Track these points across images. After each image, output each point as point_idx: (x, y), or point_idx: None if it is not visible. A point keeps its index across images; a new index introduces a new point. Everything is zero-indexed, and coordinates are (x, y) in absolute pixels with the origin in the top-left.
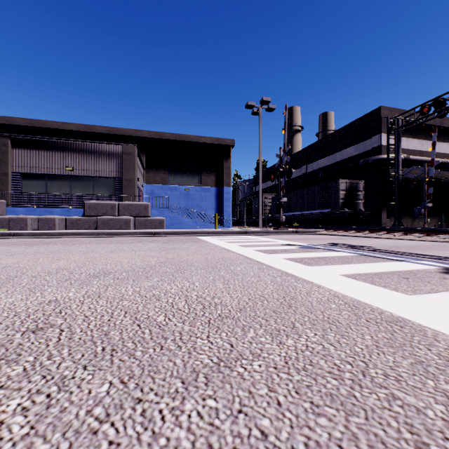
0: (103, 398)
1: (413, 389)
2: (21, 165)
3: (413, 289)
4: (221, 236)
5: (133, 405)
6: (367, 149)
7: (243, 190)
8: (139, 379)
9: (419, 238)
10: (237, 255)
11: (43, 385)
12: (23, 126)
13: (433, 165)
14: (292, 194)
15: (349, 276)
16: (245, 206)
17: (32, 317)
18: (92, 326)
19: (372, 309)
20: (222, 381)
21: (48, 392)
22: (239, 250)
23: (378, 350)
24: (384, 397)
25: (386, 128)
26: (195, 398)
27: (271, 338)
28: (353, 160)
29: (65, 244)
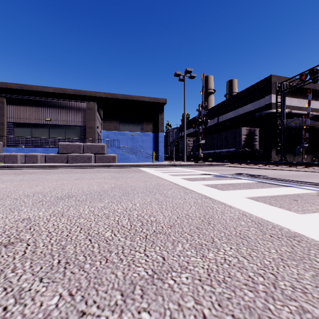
0: (52, 311)
1: (318, 301)
2: (13, 117)
3: (302, 209)
4: (157, 168)
5: (77, 318)
6: (261, 105)
7: (172, 135)
8: (85, 291)
9: (300, 169)
10: (168, 182)
11: (3, 297)
12: (15, 89)
13: (309, 117)
14: (207, 138)
15: (252, 198)
16: (174, 146)
17: (7, 233)
18: (53, 241)
19: (273, 226)
20: (155, 293)
21: (5, 305)
22: (170, 178)
23: (283, 263)
24: (295, 310)
25: (275, 90)
26: (131, 311)
27: (196, 252)
28: (251, 113)
29: (43, 174)
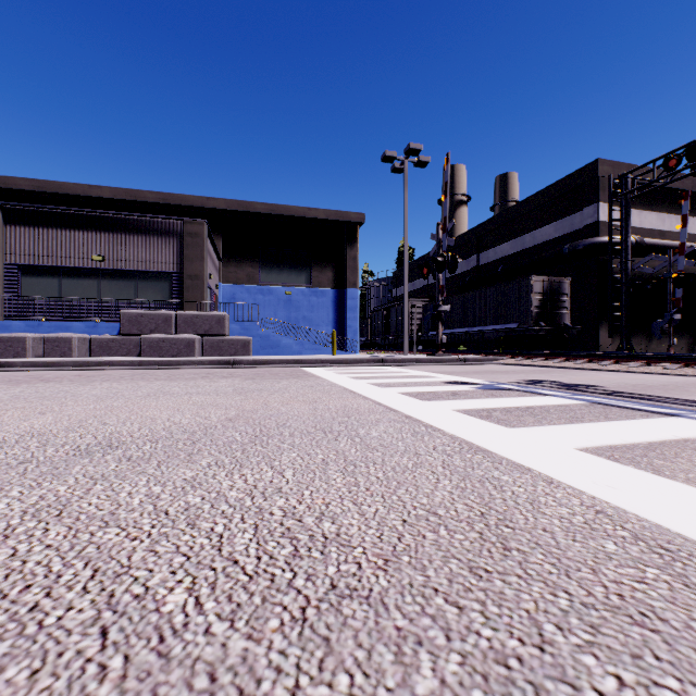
0: None
1: None
2: (19, 252)
3: None
4: (342, 368)
5: None
6: (576, 227)
7: (376, 294)
8: None
9: (673, 370)
10: (370, 402)
11: None
12: (26, 191)
13: (684, 253)
14: (455, 300)
15: (598, 451)
16: (381, 319)
17: None
18: None
19: None
20: None
21: None
22: (373, 392)
23: None
24: None
25: (608, 193)
26: None
27: None
28: (553, 245)
29: (77, 382)
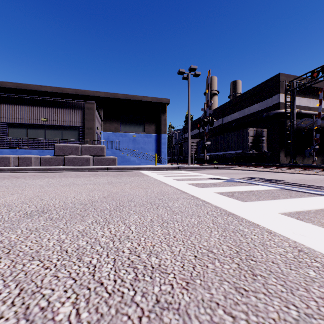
0: None
1: None
2: (7, 116)
3: None
4: (159, 171)
5: None
6: (269, 105)
7: (175, 137)
8: None
9: (317, 172)
10: (173, 188)
11: None
12: (11, 88)
13: (320, 117)
14: (212, 139)
15: (291, 215)
16: (177, 148)
17: None
18: None
19: None
20: None
21: None
22: (175, 183)
23: None
24: None
25: (284, 89)
26: None
27: None
28: (258, 114)
29: (32, 178)
